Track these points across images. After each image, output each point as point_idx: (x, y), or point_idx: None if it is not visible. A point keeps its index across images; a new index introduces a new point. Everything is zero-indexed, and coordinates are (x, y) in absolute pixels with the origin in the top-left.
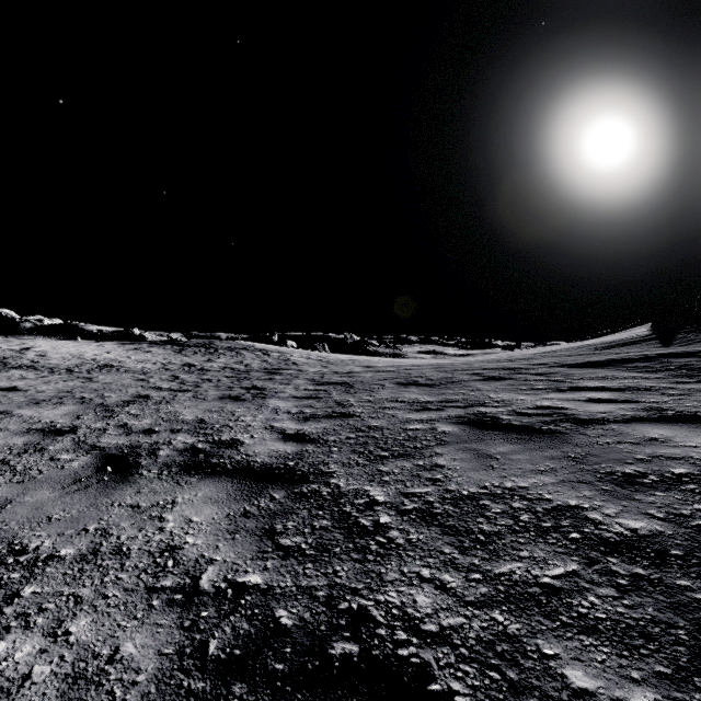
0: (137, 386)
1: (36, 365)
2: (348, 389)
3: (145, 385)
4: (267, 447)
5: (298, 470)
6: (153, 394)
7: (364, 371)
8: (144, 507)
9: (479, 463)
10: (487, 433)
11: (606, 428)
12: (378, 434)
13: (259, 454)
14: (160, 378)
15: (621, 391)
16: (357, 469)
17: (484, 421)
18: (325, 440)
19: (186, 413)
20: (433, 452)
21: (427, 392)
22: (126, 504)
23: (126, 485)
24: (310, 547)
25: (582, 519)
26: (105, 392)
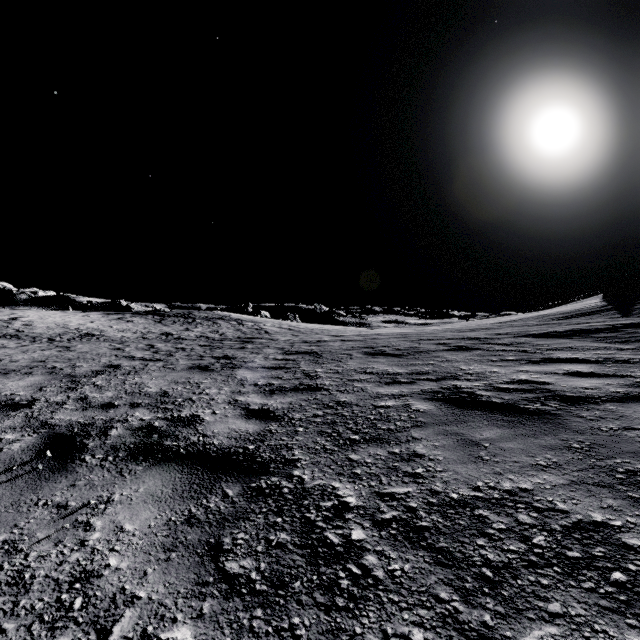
0: (111, 355)
1: (20, 334)
2: (317, 359)
3: (119, 354)
4: (228, 425)
5: (258, 456)
6: (125, 364)
7: (332, 340)
8: (71, 508)
9: (465, 453)
10: (468, 412)
11: (602, 409)
12: (347, 411)
13: (217, 434)
14: (136, 347)
15: (599, 363)
16: (324, 456)
17: (461, 397)
18: (291, 418)
19: (151, 385)
20: (409, 437)
21: (396, 363)
22: (53, 503)
23: (61, 475)
24: (262, 577)
25: (619, 547)
26: (78, 362)
